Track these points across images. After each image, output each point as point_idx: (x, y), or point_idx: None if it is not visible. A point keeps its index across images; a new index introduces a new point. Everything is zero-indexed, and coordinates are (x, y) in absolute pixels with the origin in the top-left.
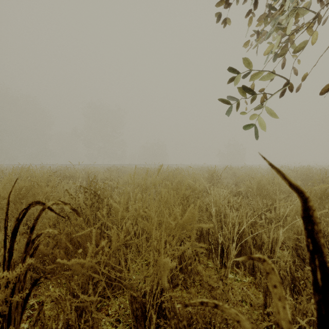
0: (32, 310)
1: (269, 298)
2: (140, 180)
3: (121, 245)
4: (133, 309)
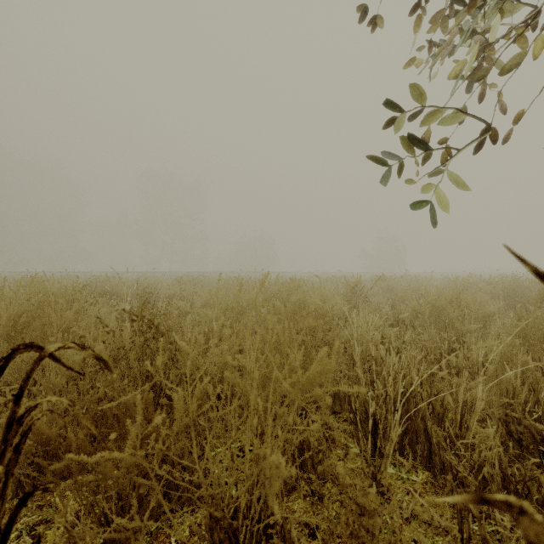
0: (31, 537)
1: (468, 523)
2: (230, 299)
3: (191, 423)
4: (214, 542)
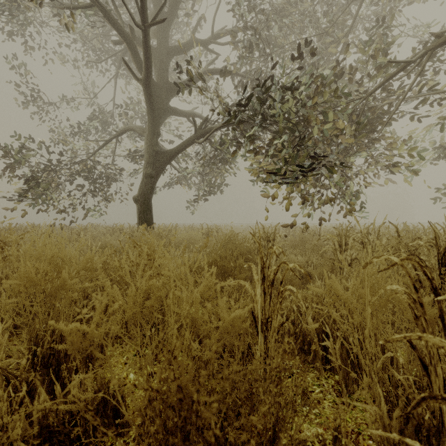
0: None
1: None
2: None
3: None
4: None
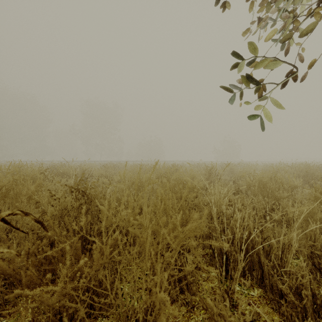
0: None
1: None
2: (135, 178)
3: (105, 263)
4: None
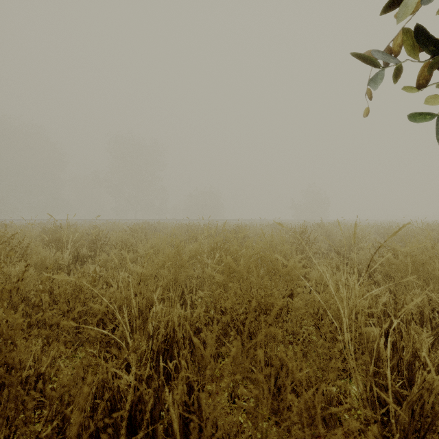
0: None
1: None
2: (166, 253)
3: None
4: None
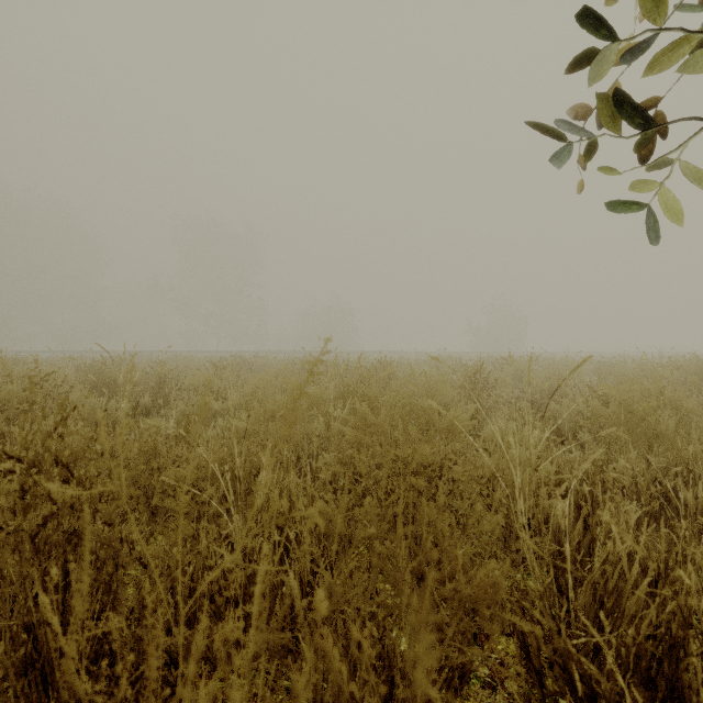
0: None
1: None
2: (276, 400)
3: None
4: None
